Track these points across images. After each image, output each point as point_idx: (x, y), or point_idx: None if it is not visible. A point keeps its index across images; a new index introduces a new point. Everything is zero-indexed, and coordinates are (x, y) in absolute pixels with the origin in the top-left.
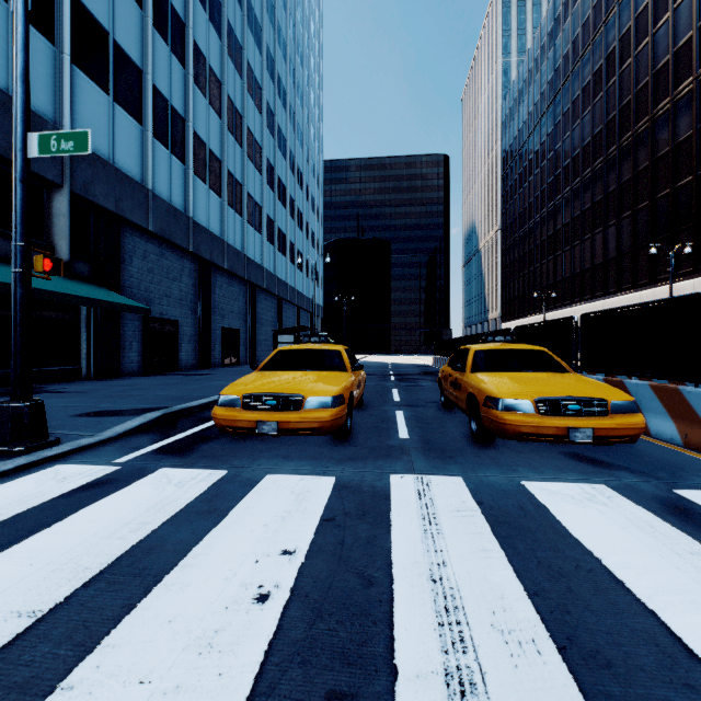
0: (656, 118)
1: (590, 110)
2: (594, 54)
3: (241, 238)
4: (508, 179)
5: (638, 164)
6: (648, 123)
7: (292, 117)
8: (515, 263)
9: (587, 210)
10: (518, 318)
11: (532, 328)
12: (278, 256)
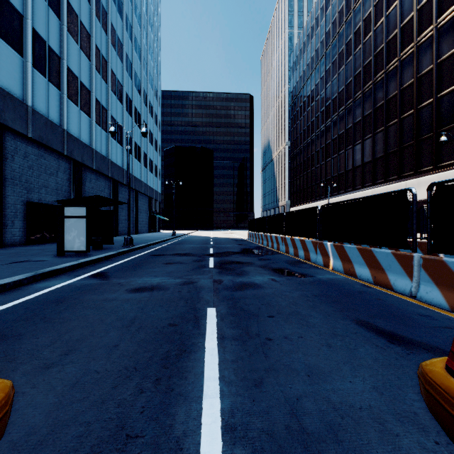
0: (420, 44)
1: (362, 46)
2: (364, 4)
3: (59, 111)
4: (295, 106)
5: (403, 82)
6: (414, 48)
7: (130, 29)
8: (300, 165)
9: (358, 122)
10: (303, 204)
11: None
12: (113, 143)
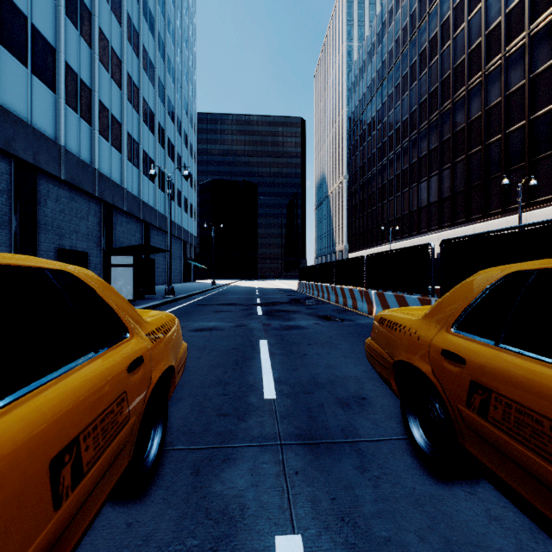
0: (489, 73)
1: (427, 71)
2: (430, 23)
3: (90, 149)
4: (354, 134)
5: (471, 114)
6: (482, 77)
7: (162, 48)
8: (360, 204)
9: (424, 157)
10: (363, 249)
11: (500, 236)
12: (144, 181)
